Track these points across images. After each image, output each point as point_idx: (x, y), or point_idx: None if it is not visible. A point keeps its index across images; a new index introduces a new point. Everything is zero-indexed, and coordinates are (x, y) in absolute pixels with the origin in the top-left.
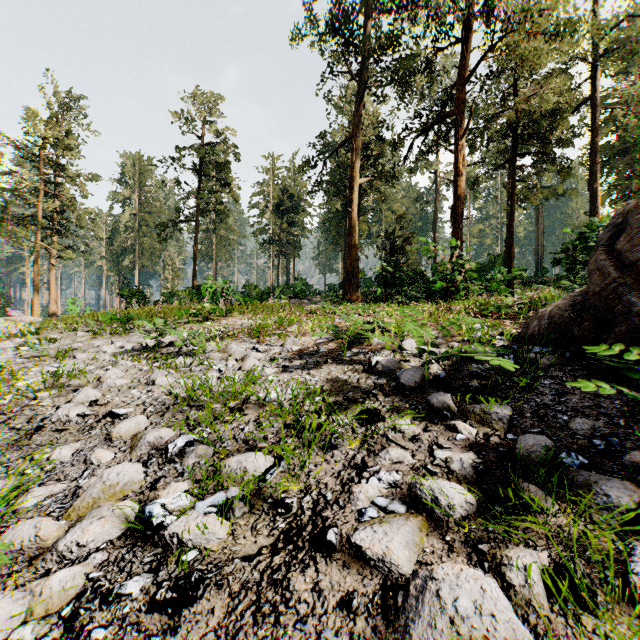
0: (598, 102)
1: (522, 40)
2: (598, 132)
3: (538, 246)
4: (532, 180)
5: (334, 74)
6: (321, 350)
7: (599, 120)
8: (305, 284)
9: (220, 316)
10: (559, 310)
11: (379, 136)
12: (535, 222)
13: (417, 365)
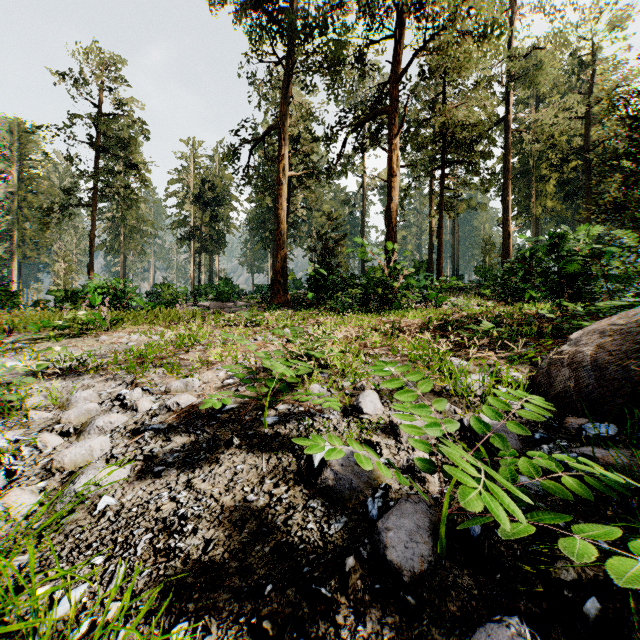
0: (509, 123)
1: (452, 46)
2: (509, 151)
3: (454, 254)
4: (457, 189)
5: (261, 54)
6: (227, 406)
7: (510, 140)
8: (230, 284)
9: (104, 328)
10: (606, 354)
11: (310, 130)
12: (452, 232)
13: (396, 462)
